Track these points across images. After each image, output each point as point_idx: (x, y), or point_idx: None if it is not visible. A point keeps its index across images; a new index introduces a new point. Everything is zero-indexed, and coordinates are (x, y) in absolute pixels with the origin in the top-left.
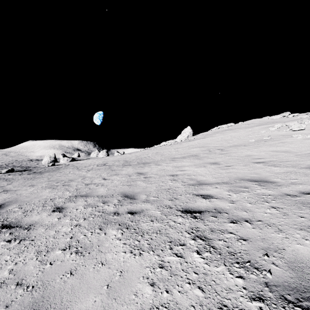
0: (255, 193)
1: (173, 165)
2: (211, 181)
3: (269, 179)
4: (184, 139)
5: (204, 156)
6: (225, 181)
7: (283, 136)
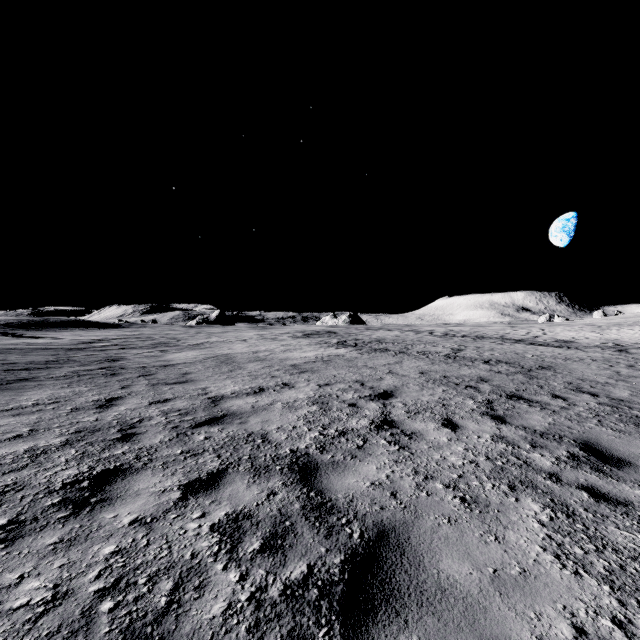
0: None
1: None
2: None
3: None
4: None
5: None
6: None
7: None
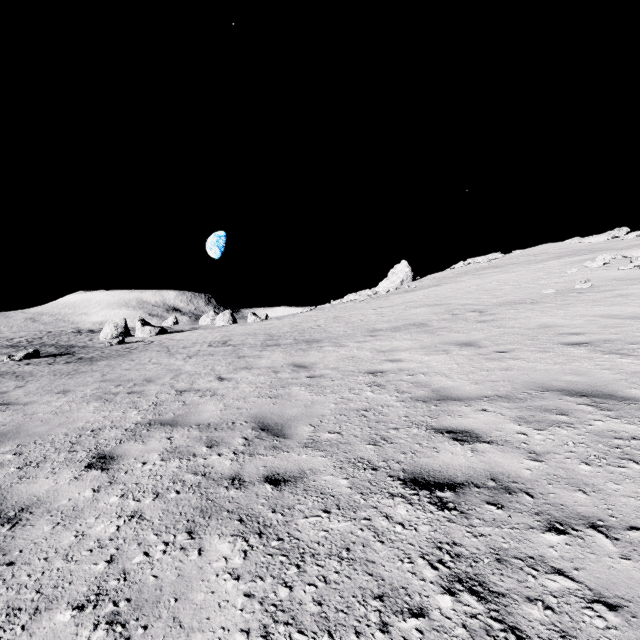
0: (590, 431)
1: (373, 348)
2: (469, 392)
3: (617, 391)
4: (395, 288)
5: (442, 327)
6: (504, 392)
7: (621, 281)
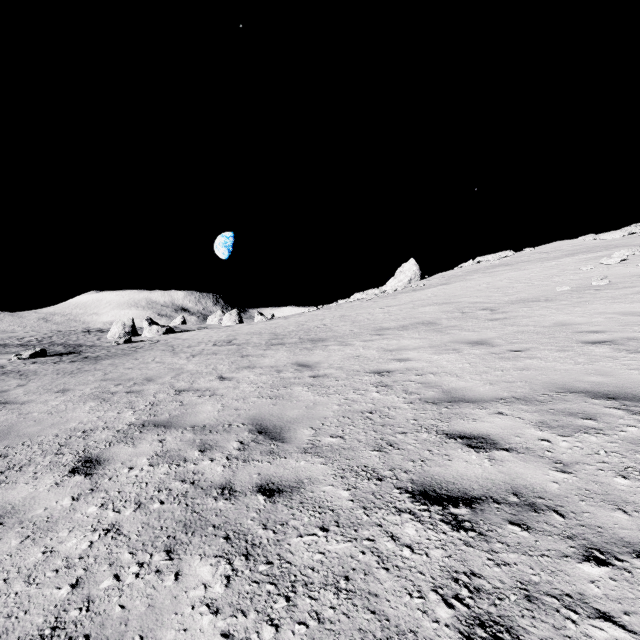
0: (624, 438)
1: (380, 347)
2: (483, 394)
3: None
4: (403, 287)
5: (452, 325)
6: (522, 394)
7: None
